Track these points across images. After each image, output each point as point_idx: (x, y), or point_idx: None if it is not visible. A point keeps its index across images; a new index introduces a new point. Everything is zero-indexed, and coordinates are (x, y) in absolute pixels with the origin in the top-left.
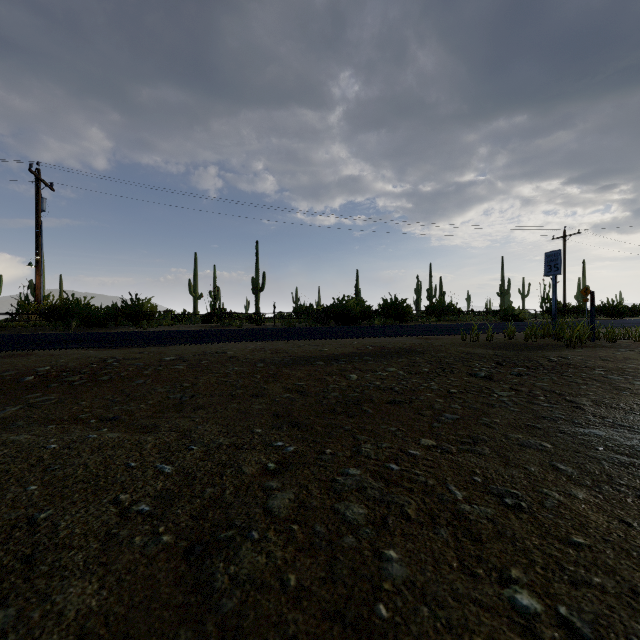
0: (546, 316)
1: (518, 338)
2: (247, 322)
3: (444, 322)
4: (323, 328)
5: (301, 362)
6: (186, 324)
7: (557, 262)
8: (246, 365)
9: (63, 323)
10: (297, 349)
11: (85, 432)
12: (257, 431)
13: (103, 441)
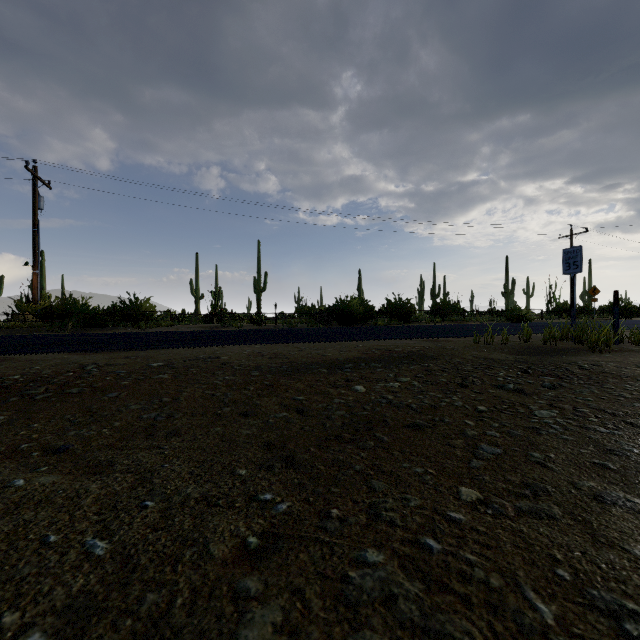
0: (553, 316)
1: (534, 341)
2: (248, 322)
3: (449, 322)
4: (325, 329)
5: (301, 370)
6: (186, 324)
7: (577, 259)
8: (239, 374)
9: (60, 324)
10: (297, 353)
11: (13, 474)
12: (240, 473)
13: (28, 492)
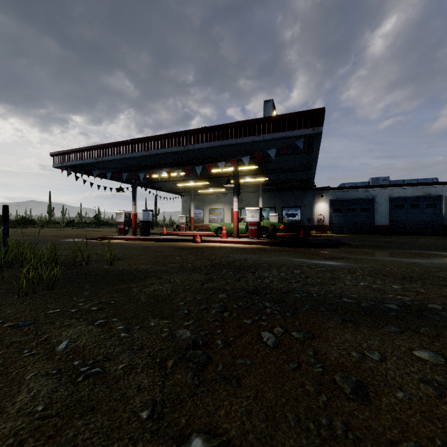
0: None
1: None
2: None
3: None
4: None
5: None
6: None
7: None
8: None
9: None
10: None
11: None
12: None
13: None
